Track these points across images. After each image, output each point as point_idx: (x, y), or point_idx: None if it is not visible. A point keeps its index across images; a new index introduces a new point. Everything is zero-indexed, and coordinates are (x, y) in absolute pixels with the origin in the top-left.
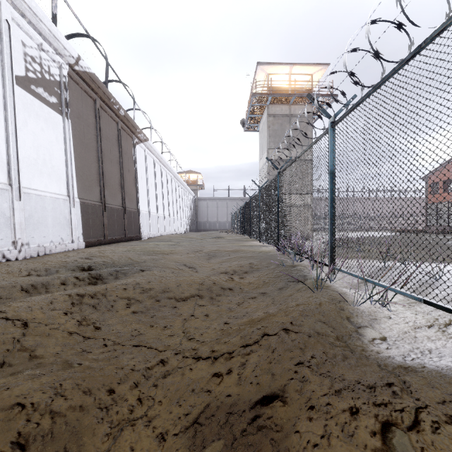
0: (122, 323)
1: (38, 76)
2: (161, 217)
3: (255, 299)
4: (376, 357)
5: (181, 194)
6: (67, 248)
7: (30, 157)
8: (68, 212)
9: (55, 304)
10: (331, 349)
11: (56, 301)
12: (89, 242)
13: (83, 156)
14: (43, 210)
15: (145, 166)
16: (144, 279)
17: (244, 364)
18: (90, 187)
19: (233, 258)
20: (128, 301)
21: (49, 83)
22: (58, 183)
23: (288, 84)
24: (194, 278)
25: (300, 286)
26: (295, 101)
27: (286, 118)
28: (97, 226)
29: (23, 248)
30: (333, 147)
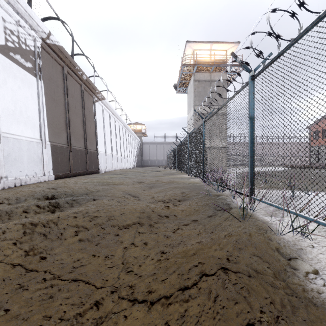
0: (67, 252)
1: (16, 46)
2: (115, 156)
3: (188, 226)
4: (321, 301)
5: (130, 139)
6: (39, 180)
7: (9, 108)
8: (40, 152)
9: (7, 234)
10: (275, 294)
11: (9, 230)
12: (58, 175)
13: (53, 109)
14: (19, 151)
15: (102, 118)
16: (93, 208)
17: (182, 316)
18: (59, 133)
19: (168, 188)
20: (77, 228)
21: (25, 52)
22: (32, 129)
23: (209, 57)
24: (136, 207)
25: (227, 215)
26: (214, 70)
27: (207, 82)
28: (65, 163)
29: (2, 181)
30: (253, 97)
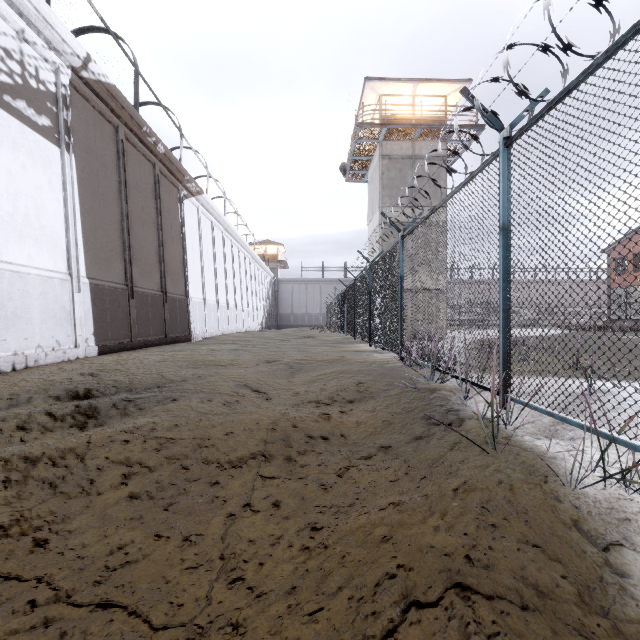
0: (100, 526)
1: (17, 82)
2: (223, 308)
3: (370, 460)
4: None
5: (254, 274)
6: (66, 356)
7: (1, 210)
8: (68, 300)
9: None
10: None
11: None
12: (105, 346)
13: (96, 212)
14: (24, 296)
15: (198, 231)
16: (167, 420)
17: None
18: (108, 261)
19: (329, 373)
20: (128, 468)
21: (37, 95)
22: (51, 253)
23: (411, 110)
24: (259, 418)
25: (455, 436)
26: (421, 135)
27: (408, 160)
28: (120, 321)
29: None
30: (508, 183)
